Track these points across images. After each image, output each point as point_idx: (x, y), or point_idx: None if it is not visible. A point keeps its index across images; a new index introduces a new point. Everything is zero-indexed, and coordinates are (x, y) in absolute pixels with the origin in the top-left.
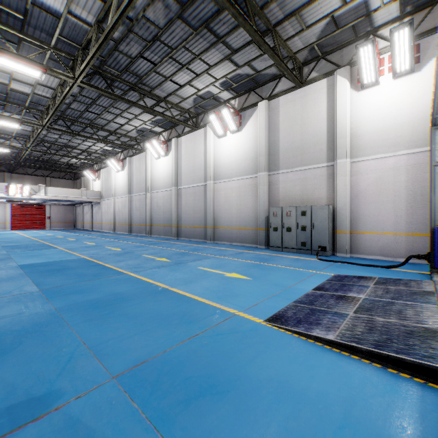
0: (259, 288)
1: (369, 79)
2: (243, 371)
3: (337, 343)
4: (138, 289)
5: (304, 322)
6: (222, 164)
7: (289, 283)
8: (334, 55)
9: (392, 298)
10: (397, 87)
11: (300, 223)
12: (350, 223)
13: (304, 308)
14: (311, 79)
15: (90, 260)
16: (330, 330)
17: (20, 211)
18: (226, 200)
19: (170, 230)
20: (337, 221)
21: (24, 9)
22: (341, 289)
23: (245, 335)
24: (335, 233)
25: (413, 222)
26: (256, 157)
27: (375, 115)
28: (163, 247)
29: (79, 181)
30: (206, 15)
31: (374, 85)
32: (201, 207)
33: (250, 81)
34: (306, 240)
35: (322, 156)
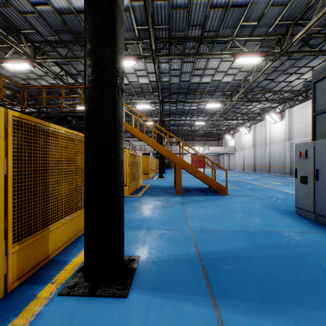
0: None
1: None
2: None
3: None
4: (267, 188)
5: None
6: None
7: None
8: None
9: None
10: None
11: None
12: None
13: None
14: None
15: (241, 180)
16: None
17: (195, 159)
18: None
19: (284, 170)
20: None
21: (217, 85)
22: None
23: None
24: None
25: None
26: None
27: None
28: (278, 179)
29: (221, 141)
30: None
31: None
32: None
33: None
34: None
35: None
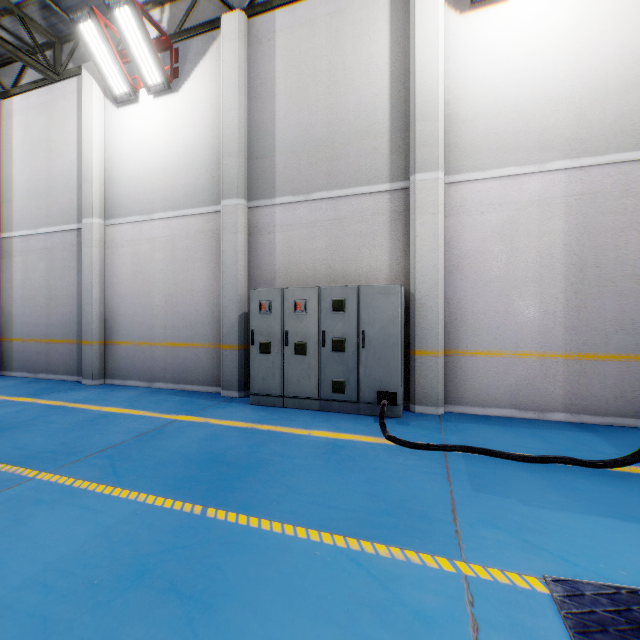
0: None
1: None
2: None
3: None
4: None
5: None
6: (127, 176)
7: None
8: None
9: None
10: (547, 12)
11: (329, 331)
12: (444, 330)
13: None
14: None
15: None
16: None
17: None
18: (139, 270)
19: None
20: (418, 326)
21: None
22: None
23: None
24: (412, 356)
25: (581, 327)
26: (218, 162)
27: (499, 73)
28: None
29: None
30: None
31: (496, 3)
32: (69, 287)
33: None
34: (345, 377)
35: (379, 165)
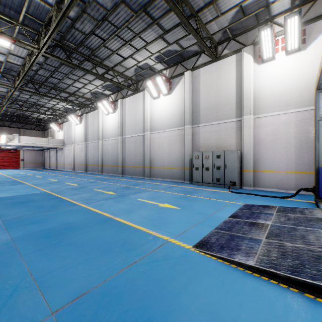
0: (187, 216)
1: (267, 55)
2: (176, 300)
3: (257, 269)
4: (87, 218)
5: (226, 248)
6: (157, 119)
7: (210, 212)
8: (241, 37)
9: (293, 224)
10: (288, 62)
11: (215, 164)
12: (253, 164)
13: (225, 234)
14: (223, 55)
15: (51, 194)
16: (249, 256)
17: None
18: (160, 146)
19: (117, 170)
20: (244, 162)
21: None
22: (251, 217)
23: (177, 261)
24: (242, 172)
25: (300, 163)
26: (183, 114)
27: (272, 82)
28: (111, 182)
29: (47, 132)
30: (144, 1)
31: (271, 60)
32: (140, 151)
33: (178, 56)
34: (220, 177)
35: (232, 113)
